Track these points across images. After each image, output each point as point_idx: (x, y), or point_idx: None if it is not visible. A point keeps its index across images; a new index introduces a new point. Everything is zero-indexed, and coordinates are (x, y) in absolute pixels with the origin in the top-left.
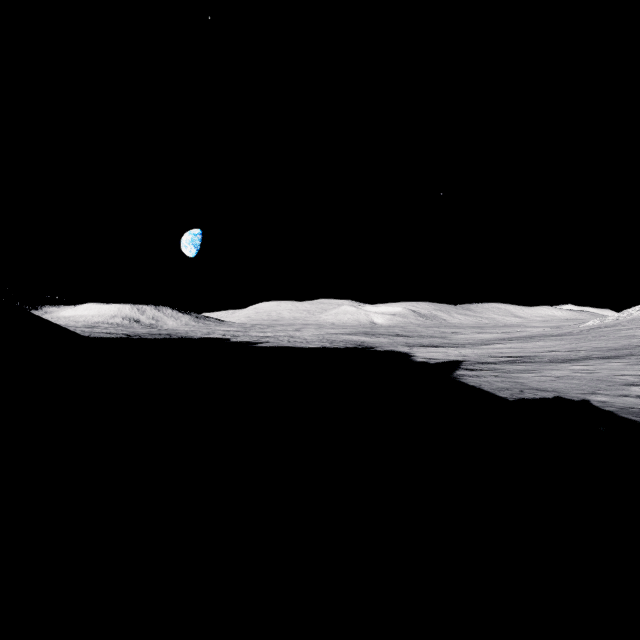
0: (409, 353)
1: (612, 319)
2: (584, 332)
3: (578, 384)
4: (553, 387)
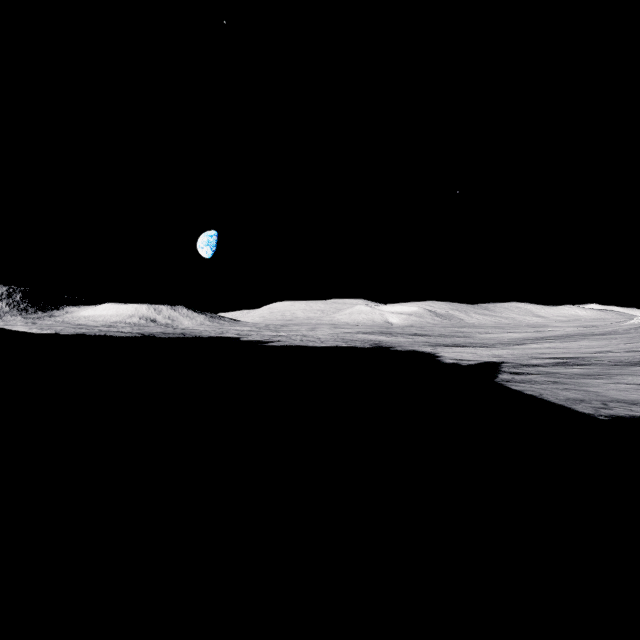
0: (434, 353)
1: None
2: (633, 330)
3: None
4: None
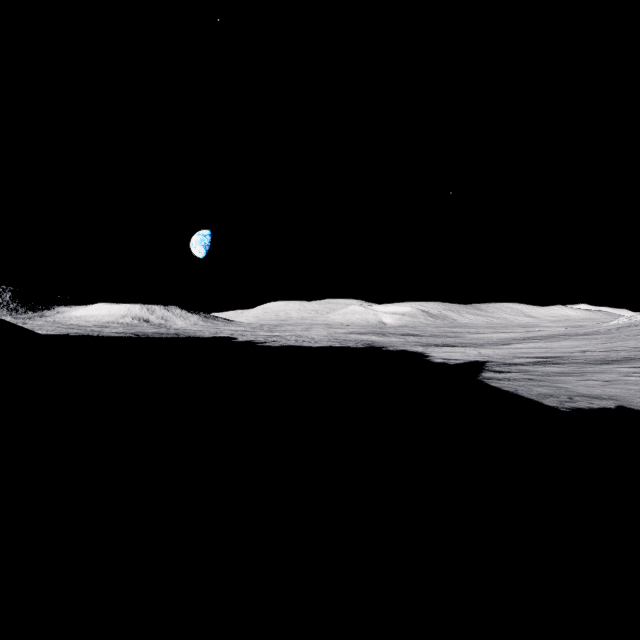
0: (424, 353)
1: None
2: (613, 331)
3: (638, 390)
4: (608, 394)
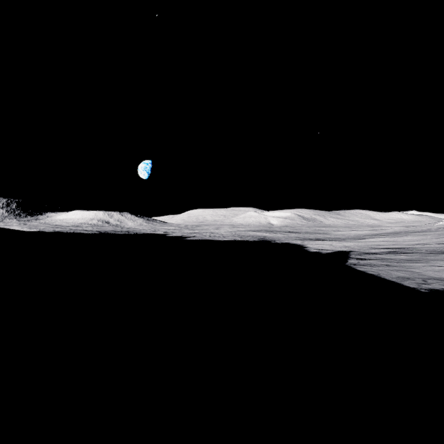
0: (302, 245)
1: None
2: (442, 229)
3: None
4: None
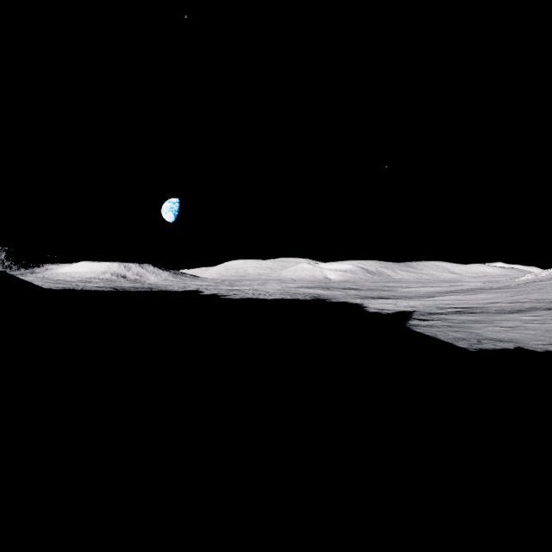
0: (362, 304)
1: (546, 274)
2: (521, 285)
3: (535, 334)
4: (510, 337)
